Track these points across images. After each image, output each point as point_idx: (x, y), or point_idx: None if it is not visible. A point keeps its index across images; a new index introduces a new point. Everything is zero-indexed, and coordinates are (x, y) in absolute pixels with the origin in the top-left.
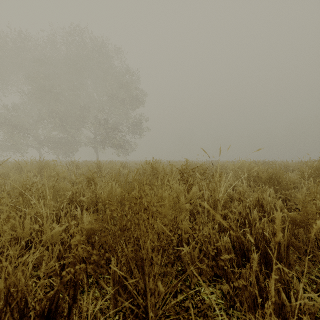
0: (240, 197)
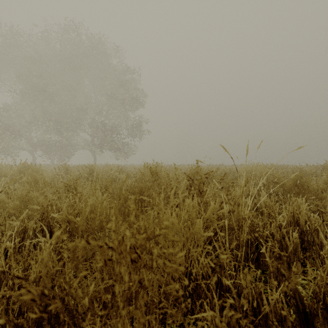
0: (270, 212)
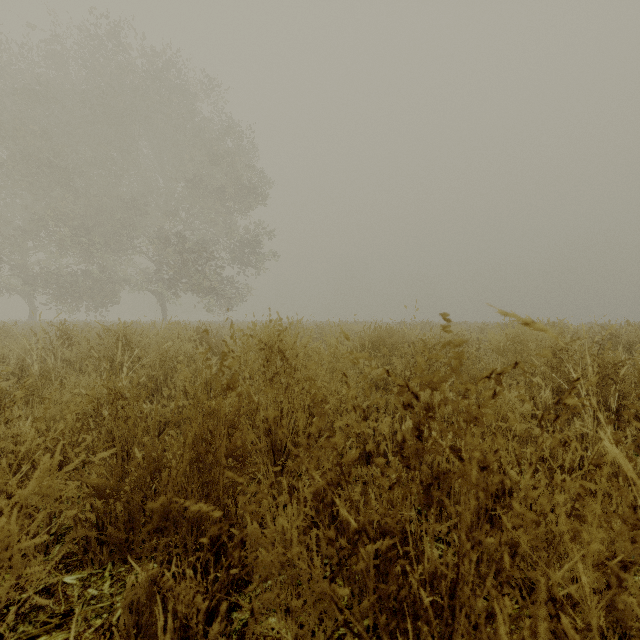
0: None
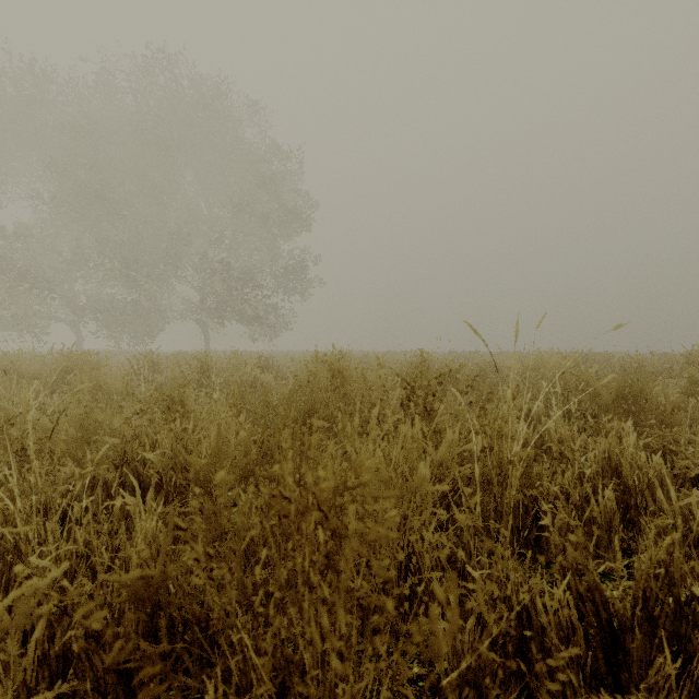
0: (564, 451)
